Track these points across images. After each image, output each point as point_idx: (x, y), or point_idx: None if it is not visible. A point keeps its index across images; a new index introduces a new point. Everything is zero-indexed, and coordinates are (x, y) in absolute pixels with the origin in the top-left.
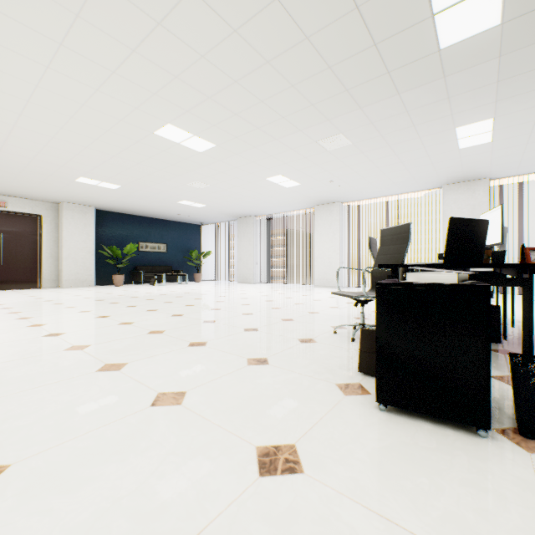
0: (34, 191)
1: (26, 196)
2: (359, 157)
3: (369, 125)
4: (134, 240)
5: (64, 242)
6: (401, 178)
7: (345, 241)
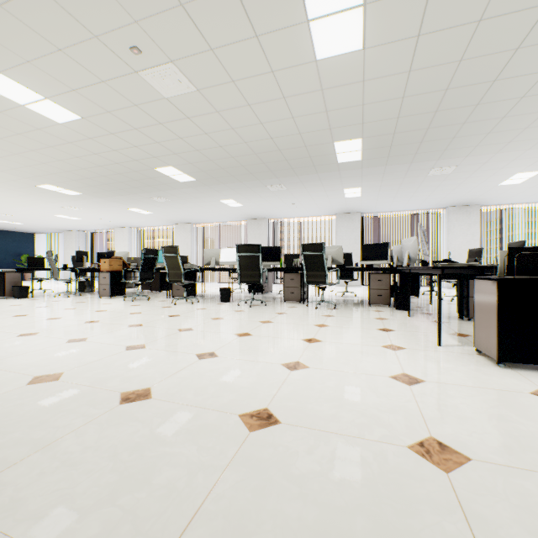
0: None
1: None
2: (98, 213)
3: (81, 205)
4: None
5: None
6: (143, 220)
7: (136, 252)
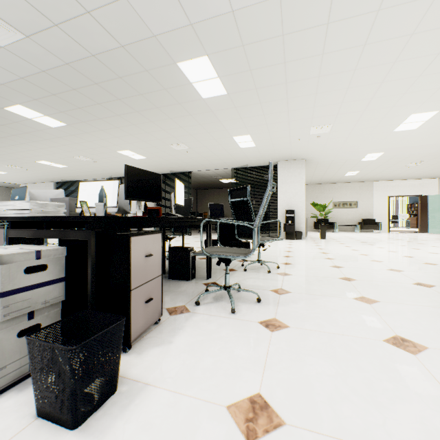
0: None
1: None
2: None
3: None
4: None
5: None
6: None
7: None
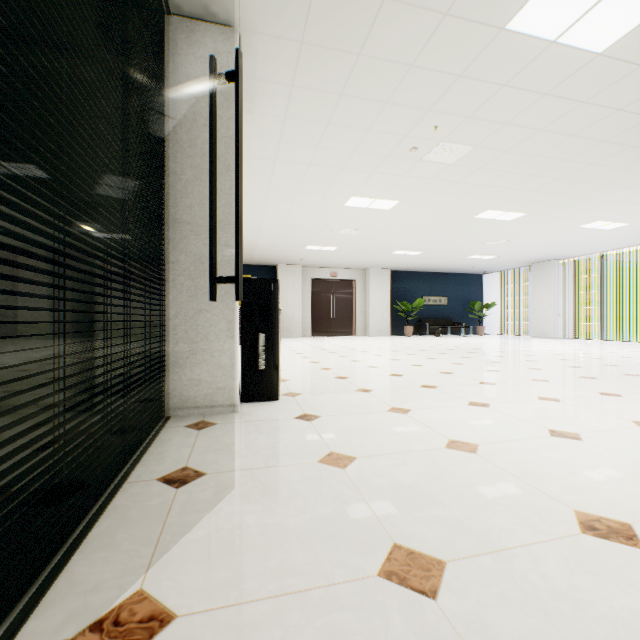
0: (356, 264)
1: (348, 267)
2: None
3: None
4: (418, 295)
5: (370, 299)
6: None
7: None
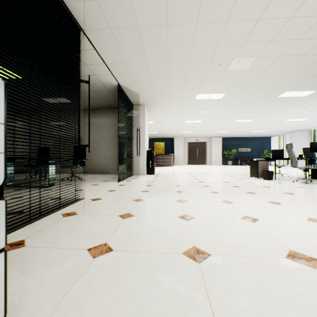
0: (205, 136)
1: (202, 137)
2: None
3: (309, 105)
4: (235, 147)
5: (212, 150)
6: None
7: None
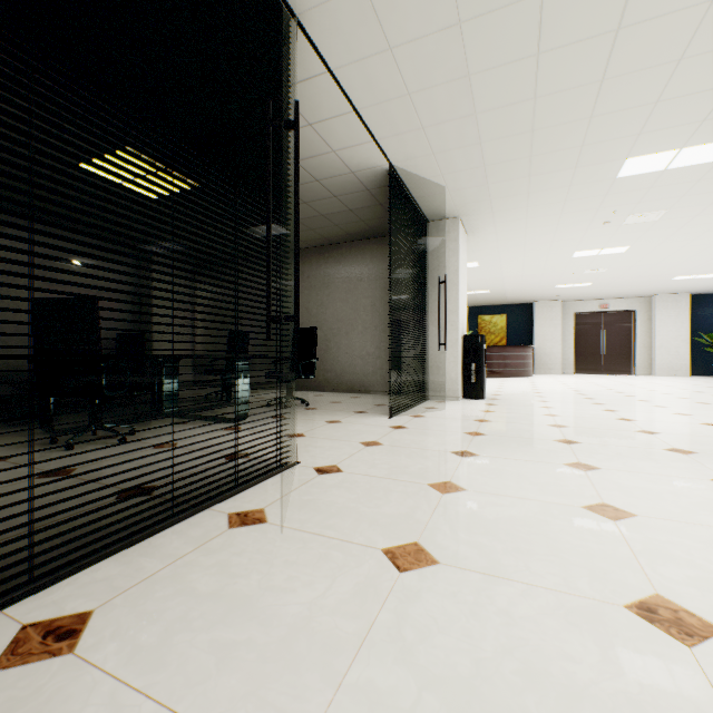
0: (630, 293)
1: (622, 297)
2: None
3: None
4: None
5: (655, 332)
6: None
7: None
